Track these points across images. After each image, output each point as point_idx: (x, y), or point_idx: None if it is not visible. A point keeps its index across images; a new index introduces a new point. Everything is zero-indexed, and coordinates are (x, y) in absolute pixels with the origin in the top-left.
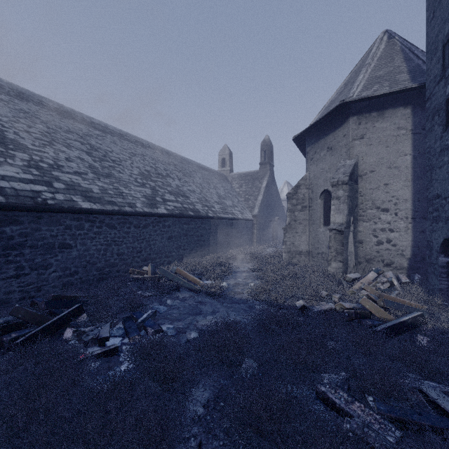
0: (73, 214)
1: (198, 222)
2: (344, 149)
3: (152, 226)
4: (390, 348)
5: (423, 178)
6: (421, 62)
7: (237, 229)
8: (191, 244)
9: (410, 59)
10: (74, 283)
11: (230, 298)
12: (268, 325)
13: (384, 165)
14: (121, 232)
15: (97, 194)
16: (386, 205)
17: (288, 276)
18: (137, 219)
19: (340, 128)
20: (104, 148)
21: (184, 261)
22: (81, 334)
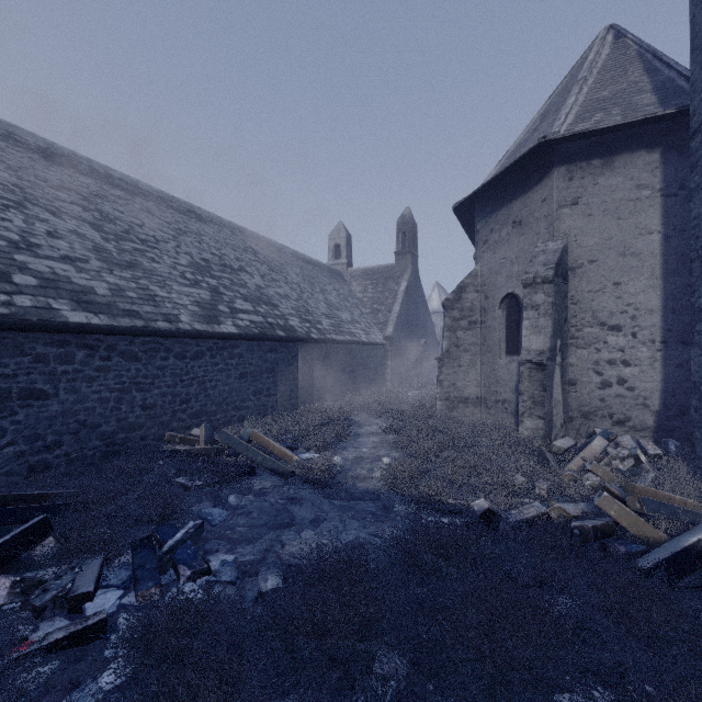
0: (51, 334)
1: (294, 349)
2: (544, 222)
3: (210, 355)
4: (690, 621)
5: (681, 273)
6: (675, 75)
7: (359, 360)
8: (281, 386)
9: (656, 71)
10: (54, 463)
11: (348, 489)
12: (423, 557)
13: (613, 251)
14: (149, 367)
15: (103, 298)
16: (618, 319)
17: (450, 444)
18: (180, 343)
19: (536, 188)
20: (128, 219)
21: (268, 415)
22: (31, 587)
